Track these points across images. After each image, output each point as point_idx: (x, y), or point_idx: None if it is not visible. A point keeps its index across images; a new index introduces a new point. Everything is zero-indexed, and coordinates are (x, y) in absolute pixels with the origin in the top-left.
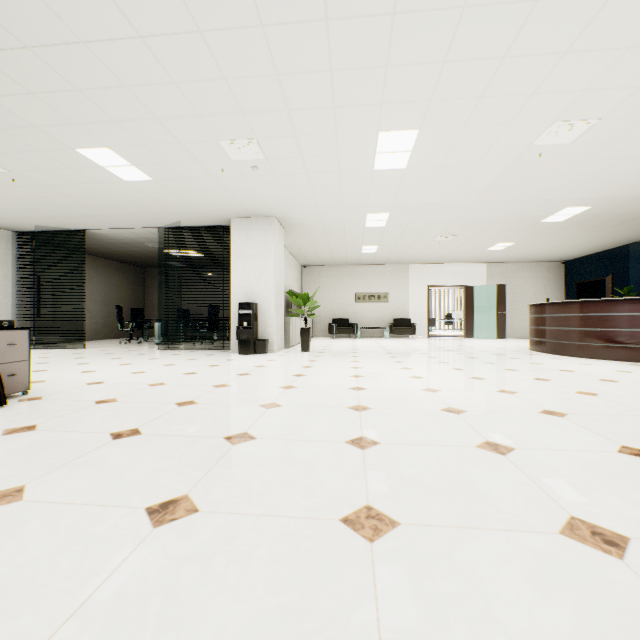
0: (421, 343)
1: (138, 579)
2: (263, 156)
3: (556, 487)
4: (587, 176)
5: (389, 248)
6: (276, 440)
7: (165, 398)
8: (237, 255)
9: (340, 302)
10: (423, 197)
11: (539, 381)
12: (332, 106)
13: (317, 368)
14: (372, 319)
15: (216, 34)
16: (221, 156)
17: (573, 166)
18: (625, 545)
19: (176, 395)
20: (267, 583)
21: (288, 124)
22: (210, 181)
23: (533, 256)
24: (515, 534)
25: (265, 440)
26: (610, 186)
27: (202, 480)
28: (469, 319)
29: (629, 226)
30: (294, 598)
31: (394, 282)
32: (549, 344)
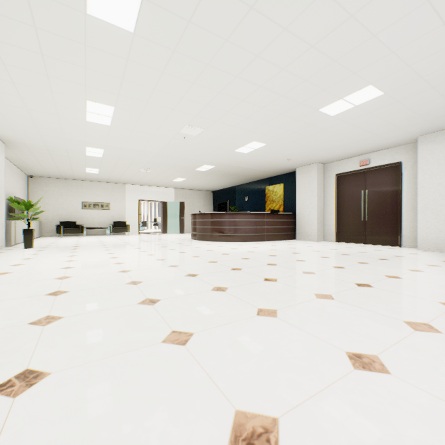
0: (132, 238)
1: None
2: None
3: (149, 291)
4: (209, 152)
5: (108, 172)
6: None
7: None
8: None
9: (68, 208)
10: (126, 144)
11: (181, 253)
12: (46, 74)
13: (37, 259)
14: (97, 222)
15: None
16: None
17: (201, 146)
18: (158, 301)
19: None
20: None
21: (5, 72)
22: None
23: (198, 187)
24: (119, 308)
25: None
26: (219, 159)
27: None
28: (165, 222)
29: (233, 178)
30: None
31: (114, 196)
32: (198, 235)
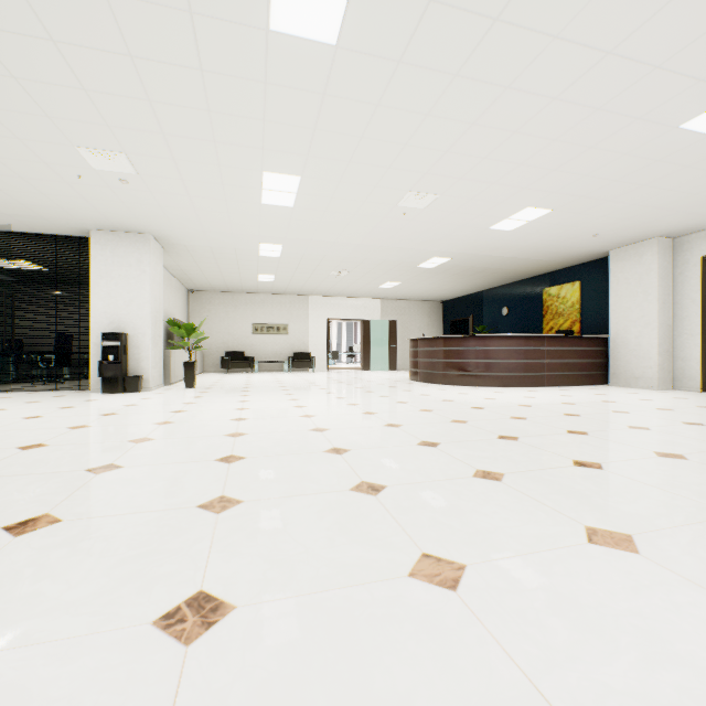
0: (319, 376)
1: (7, 564)
2: (135, 171)
3: (364, 468)
4: (442, 235)
5: (287, 278)
6: (145, 466)
7: (1, 444)
8: (100, 275)
9: (235, 333)
10: (314, 234)
11: (399, 404)
12: (213, 140)
13: (201, 404)
14: (271, 352)
15: (74, 48)
16: (78, 162)
17: (431, 226)
18: (383, 489)
19: (17, 440)
20: (130, 546)
21: (165, 146)
22: (61, 185)
23: (418, 295)
24: (321, 494)
25: (133, 467)
26: (460, 245)
27: (64, 502)
28: (366, 352)
29: (480, 276)
30: (151, 548)
31: (294, 313)
32: (422, 374)
